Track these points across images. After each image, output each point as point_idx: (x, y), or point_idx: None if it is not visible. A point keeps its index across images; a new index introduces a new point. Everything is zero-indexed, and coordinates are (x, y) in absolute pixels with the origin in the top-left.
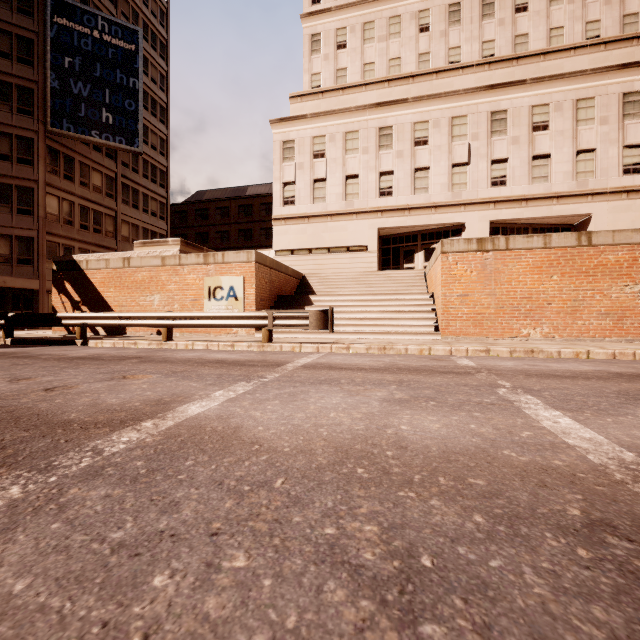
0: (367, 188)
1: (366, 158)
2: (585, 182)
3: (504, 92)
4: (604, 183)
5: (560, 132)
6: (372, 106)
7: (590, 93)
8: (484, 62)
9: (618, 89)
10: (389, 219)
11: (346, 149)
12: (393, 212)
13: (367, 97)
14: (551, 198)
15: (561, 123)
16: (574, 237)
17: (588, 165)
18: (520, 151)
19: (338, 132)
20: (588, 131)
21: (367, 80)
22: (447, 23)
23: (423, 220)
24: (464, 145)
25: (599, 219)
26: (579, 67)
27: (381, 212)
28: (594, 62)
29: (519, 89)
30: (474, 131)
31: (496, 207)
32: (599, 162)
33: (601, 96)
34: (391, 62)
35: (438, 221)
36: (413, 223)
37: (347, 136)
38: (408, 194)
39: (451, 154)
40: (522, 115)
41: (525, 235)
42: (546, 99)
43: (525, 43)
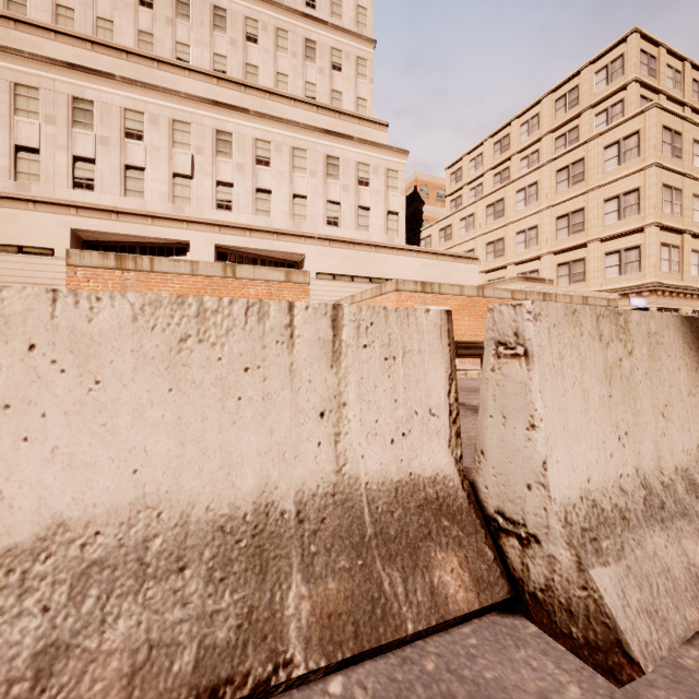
0: (54, 171)
1: (52, 130)
2: (300, 224)
3: (229, 114)
4: (314, 229)
5: (280, 172)
6: (61, 64)
7: (303, 145)
8: (213, 74)
9: (324, 150)
10: (89, 220)
11: (16, 107)
12: (94, 212)
13: (59, 50)
14: (272, 233)
15: (281, 164)
16: (221, 267)
17: (302, 210)
18: (245, 180)
19: (1, 78)
20: (302, 179)
21: (58, 27)
22: (175, 12)
23: (137, 230)
24: (187, 155)
25: (310, 260)
26: (298, 119)
27: (76, 208)
28: (310, 119)
29: (244, 117)
30: (199, 144)
31: (222, 231)
32: (310, 209)
33: (312, 151)
34: (100, 21)
35: (156, 234)
36: (124, 231)
37: (18, 89)
38: (117, 194)
39: (172, 161)
40: (247, 144)
41: (172, 258)
42: (268, 137)
43: (256, 75)
